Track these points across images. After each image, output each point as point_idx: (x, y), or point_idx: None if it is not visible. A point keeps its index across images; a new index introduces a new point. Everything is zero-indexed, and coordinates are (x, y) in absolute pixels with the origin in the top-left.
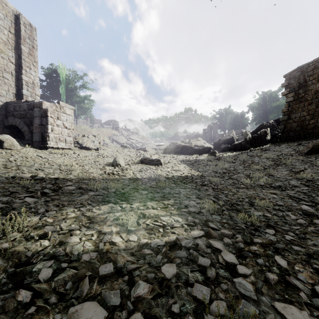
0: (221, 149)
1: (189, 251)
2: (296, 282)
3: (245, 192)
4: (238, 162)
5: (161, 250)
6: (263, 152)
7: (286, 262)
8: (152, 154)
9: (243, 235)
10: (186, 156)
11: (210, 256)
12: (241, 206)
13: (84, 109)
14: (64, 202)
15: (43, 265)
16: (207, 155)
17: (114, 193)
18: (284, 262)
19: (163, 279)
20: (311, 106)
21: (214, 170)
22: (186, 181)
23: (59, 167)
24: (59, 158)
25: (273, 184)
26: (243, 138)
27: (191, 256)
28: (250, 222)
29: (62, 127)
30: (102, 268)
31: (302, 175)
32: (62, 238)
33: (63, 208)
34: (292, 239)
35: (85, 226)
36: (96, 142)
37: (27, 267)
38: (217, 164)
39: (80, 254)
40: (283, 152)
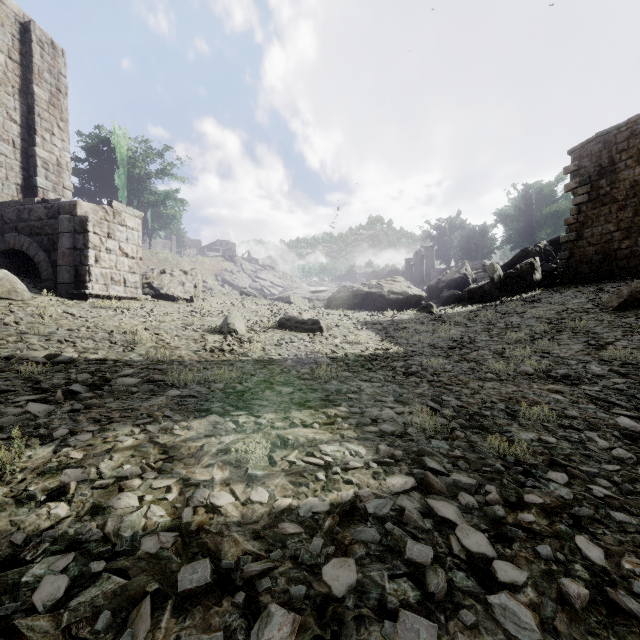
0: (441, 299)
1: (385, 527)
2: (633, 605)
3: (498, 389)
4: (478, 326)
5: (321, 525)
6: (528, 305)
7: (601, 552)
8: (303, 310)
9: (500, 485)
10: (372, 313)
11: (432, 539)
12: (492, 420)
13: (165, 219)
14: (113, 413)
15: (48, 567)
16: (415, 311)
17: (222, 392)
18: (597, 551)
19: (327, 600)
20: (624, 212)
21: (430, 343)
22: (373, 365)
23: (109, 336)
24: (109, 318)
25: (553, 372)
26: (487, 278)
27: (389, 540)
28: (513, 456)
29: (117, 255)
30: (185, 573)
31: (611, 352)
32: (99, 497)
33: (109, 425)
34: (608, 495)
35: (154, 468)
36: (189, 284)
37: (9, 572)
38: (435, 329)
39: (138, 538)
40: (568, 305)
